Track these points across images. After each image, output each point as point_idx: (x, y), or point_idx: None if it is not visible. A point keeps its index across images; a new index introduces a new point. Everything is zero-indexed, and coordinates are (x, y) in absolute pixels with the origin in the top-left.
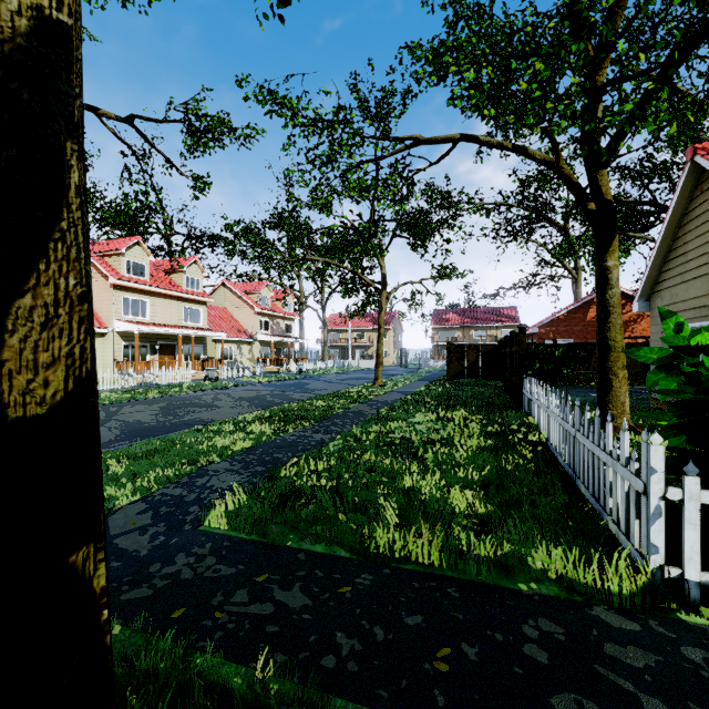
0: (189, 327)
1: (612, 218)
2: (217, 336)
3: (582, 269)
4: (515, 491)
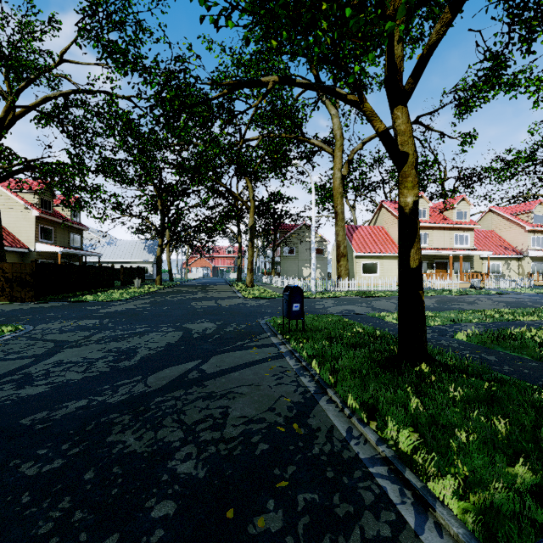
0: (458, 249)
1: None
2: (483, 254)
3: None
4: None
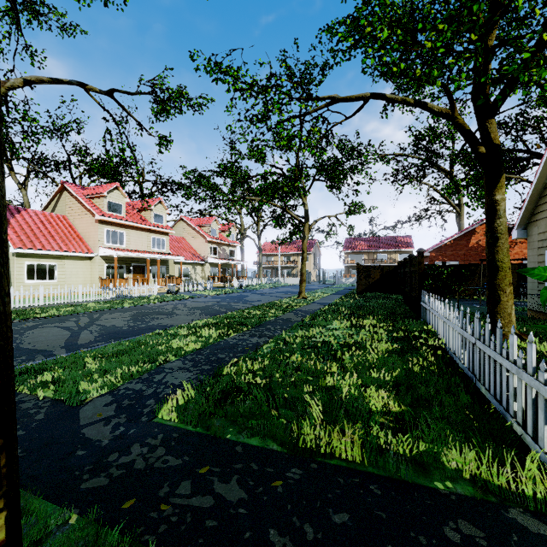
0: (156, 252)
1: (499, 159)
2: (177, 259)
3: (466, 205)
4: (423, 391)
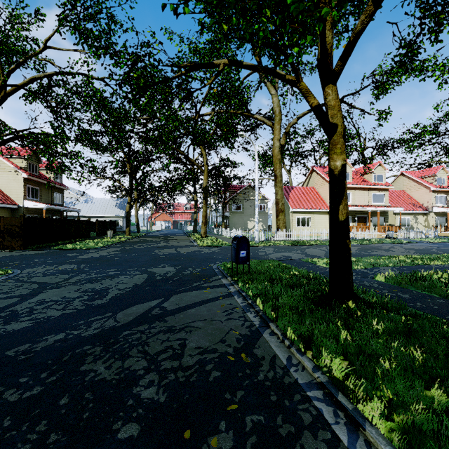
0: (376, 205)
1: None
2: (396, 210)
3: None
4: None
